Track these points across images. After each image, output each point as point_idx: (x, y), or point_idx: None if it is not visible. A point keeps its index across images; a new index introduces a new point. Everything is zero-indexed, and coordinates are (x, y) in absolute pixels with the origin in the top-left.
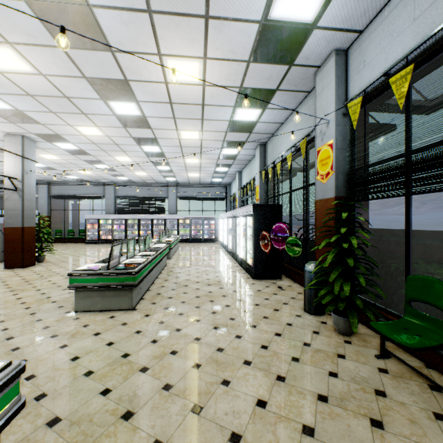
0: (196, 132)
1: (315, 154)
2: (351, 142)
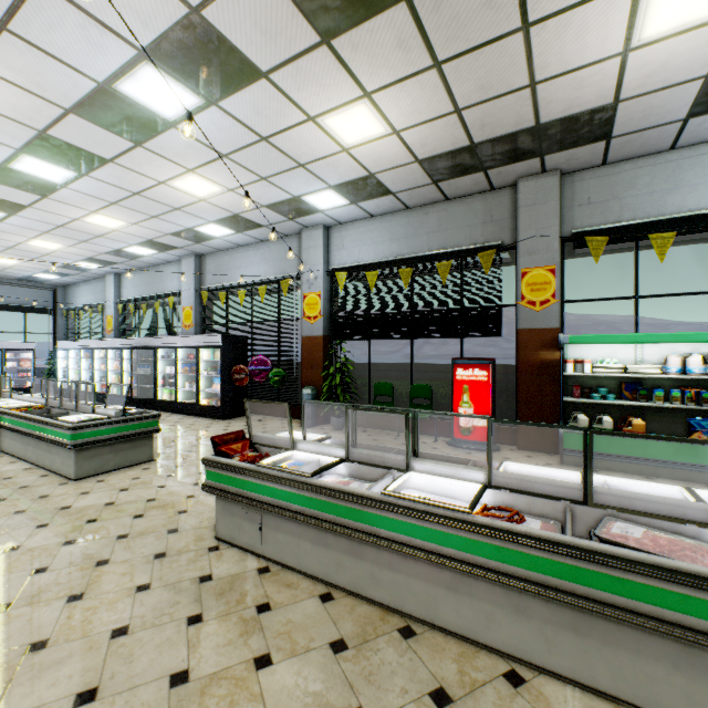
0: (123, 222)
1: (302, 298)
2: (331, 296)
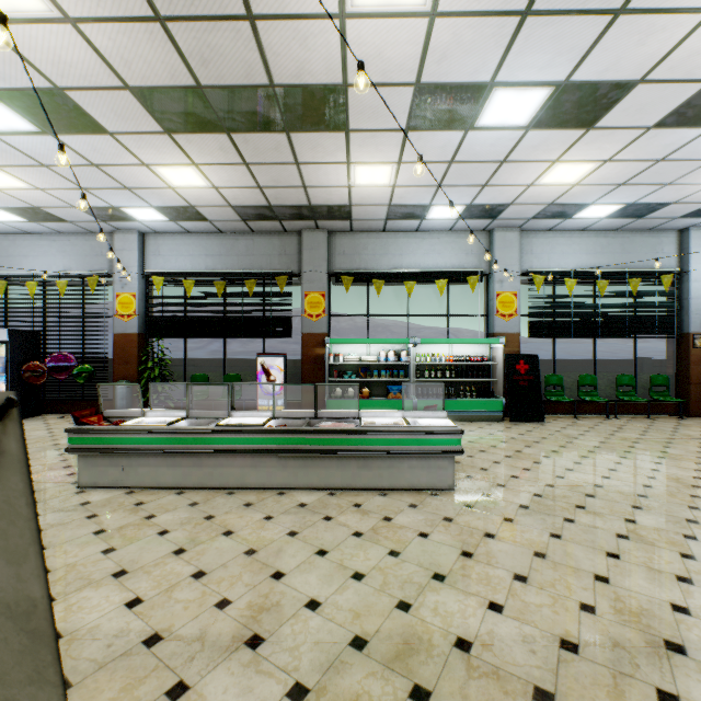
0: None
1: (114, 296)
2: (147, 296)
